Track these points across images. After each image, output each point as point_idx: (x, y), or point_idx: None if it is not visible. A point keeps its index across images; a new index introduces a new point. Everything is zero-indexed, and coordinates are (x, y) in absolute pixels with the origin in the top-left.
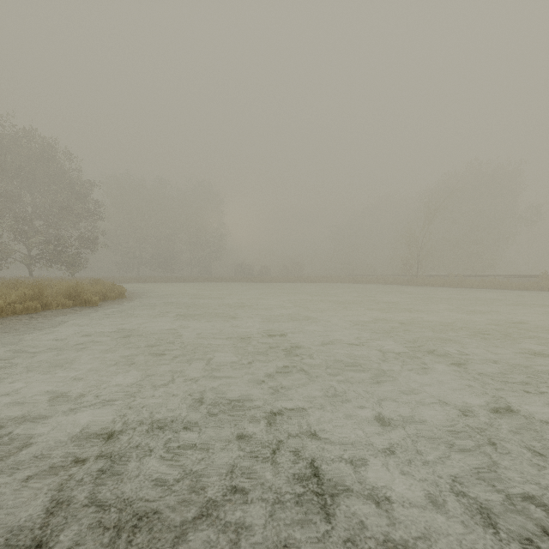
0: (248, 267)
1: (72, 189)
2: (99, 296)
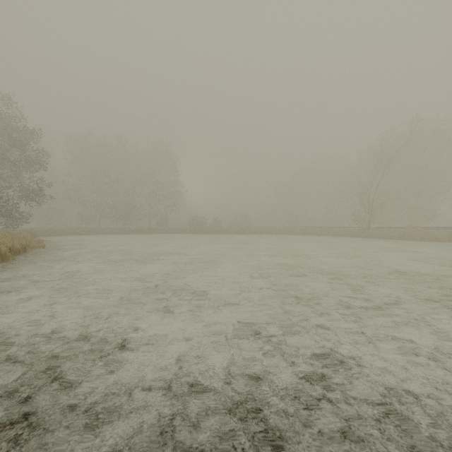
0: (201, 219)
1: (9, 135)
2: None
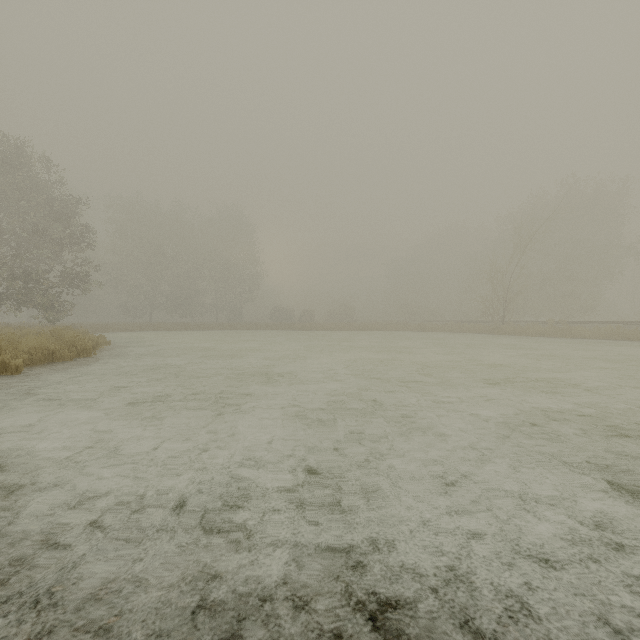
0: (287, 311)
1: (50, 207)
2: (40, 355)
